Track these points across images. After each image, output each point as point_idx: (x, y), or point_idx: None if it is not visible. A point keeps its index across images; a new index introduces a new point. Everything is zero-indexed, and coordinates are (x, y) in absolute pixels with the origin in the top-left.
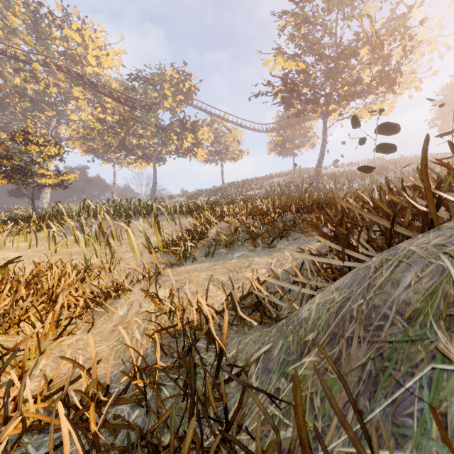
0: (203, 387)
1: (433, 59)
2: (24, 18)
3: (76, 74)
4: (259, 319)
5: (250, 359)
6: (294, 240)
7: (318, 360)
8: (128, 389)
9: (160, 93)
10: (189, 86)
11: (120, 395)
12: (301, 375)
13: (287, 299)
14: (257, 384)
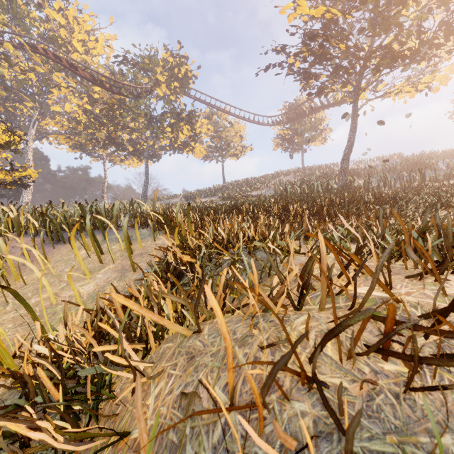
0: None
1: None
2: None
3: (54, 55)
4: None
5: None
6: None
7: None
8: None
9: (152, 78)
10: (185, 71)
11: None
12: None
13: None
14: None
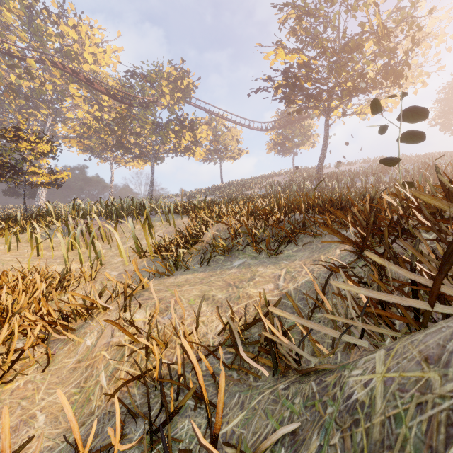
0: None
1: (440, 53)
2: (19, 13)
3: (72, 70)
4: (270, 364)
5: None
6: (304, 246)
7: None
8: None
9: (158, 90)
10: (187, 83)
11: None
12: None
13: (311, 339)
14: None
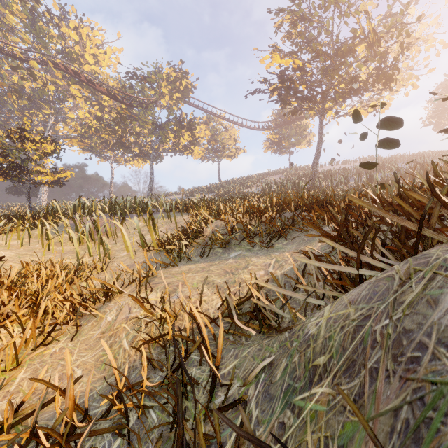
0: (194, 415)
1: (429, 57)
2: (22, 16)
3: (74, 72)
4: (258, 328)
5: (249, 379)
6: (293, 239)
7: (333, 393)
8: (111, 410)
9: (157, 91)
10: (186, 84)
11: (100, 419)
12: (311, 410)
13: (289, 307)
14: (257, 412)
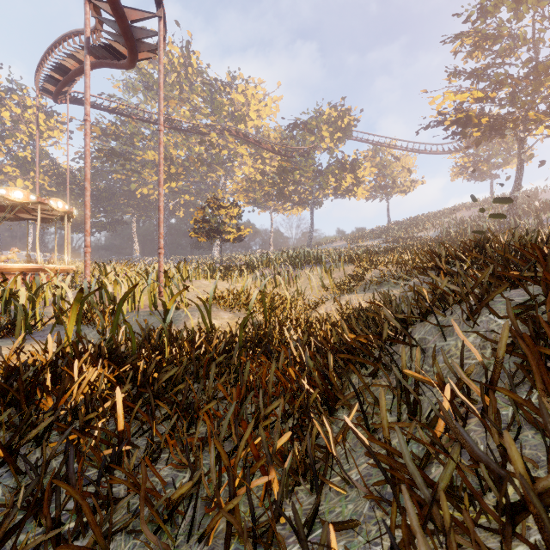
0: None
1: None
2: (203, 95)
3: (244, 135)
4: None
5: None
6: None
7: None
8: None
9: (318, 136)
10: (348, 121)
11: None
12: None
13: None
14: None
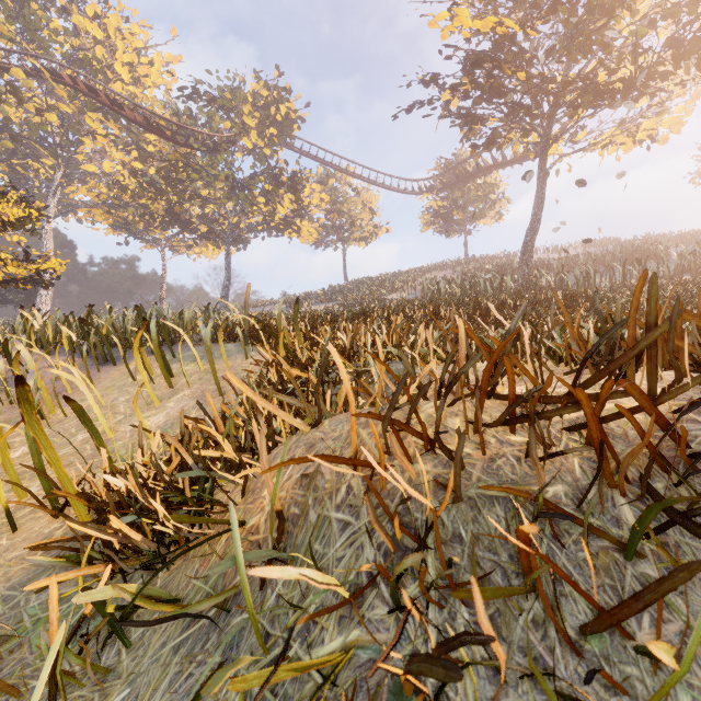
0: None
1: None
2: None
3: (88, 87)
4: None
5: None
6: None
7: None
8: None
9: (236, 122)
10: (287, 110)
11: None
12: None
13: None
14: None
